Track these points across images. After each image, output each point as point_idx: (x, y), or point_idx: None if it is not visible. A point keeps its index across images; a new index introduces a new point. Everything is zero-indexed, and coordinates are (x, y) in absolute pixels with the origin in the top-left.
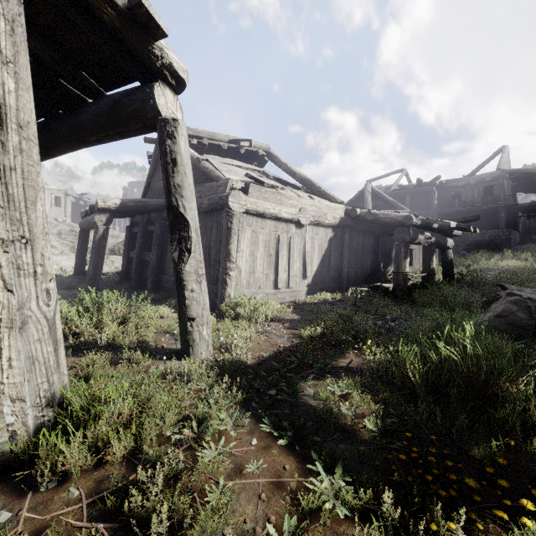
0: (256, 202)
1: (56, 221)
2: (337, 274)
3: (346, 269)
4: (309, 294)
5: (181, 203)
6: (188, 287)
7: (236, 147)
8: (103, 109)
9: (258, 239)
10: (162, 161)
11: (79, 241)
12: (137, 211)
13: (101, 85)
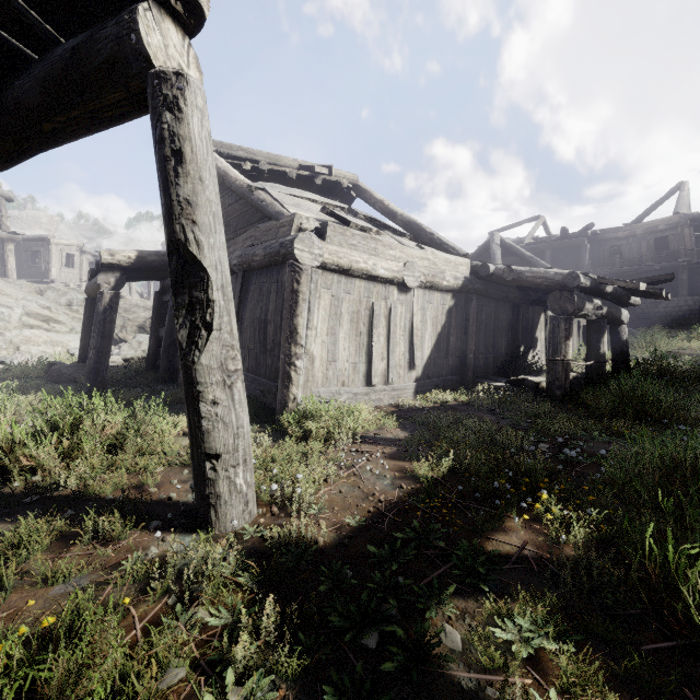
0: (338, 251)
1: (65, 287)
2: (459, 362)
3: (472, 354)
4: (418, 393)
5: (192, 234)
6: (207, 396)
7: (309, 176)
8: (55, 66)
9: (341, 308)
10: (157, 155)
11: (86, 314)
12: (164, 269)
13: (57, 27)
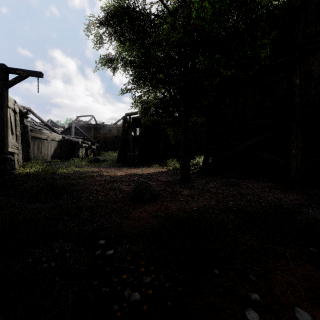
0: (35, 134)
1: None
2: (60, 155)
3: (62, 154)
4: (50, 160)
5: (29, 139)
6: (30, 153)
7: None
8: None
9: (35, 144)
10: (24, 131)
11: None
12: None
13: None
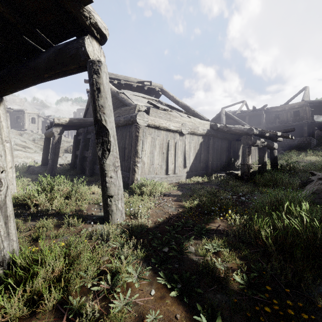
0: (154, 119)
1: (32, 132)
2: (205, 165)
3: (210, 162)
4: (187, 178)
5: (103, 117)
6: (108, 175)
7: (142, 86)
8: (51, 55)
9: (155, 143)
10: (91, 89)
11: (44, 144)
12: (80, 125)
13: (51, 39)
